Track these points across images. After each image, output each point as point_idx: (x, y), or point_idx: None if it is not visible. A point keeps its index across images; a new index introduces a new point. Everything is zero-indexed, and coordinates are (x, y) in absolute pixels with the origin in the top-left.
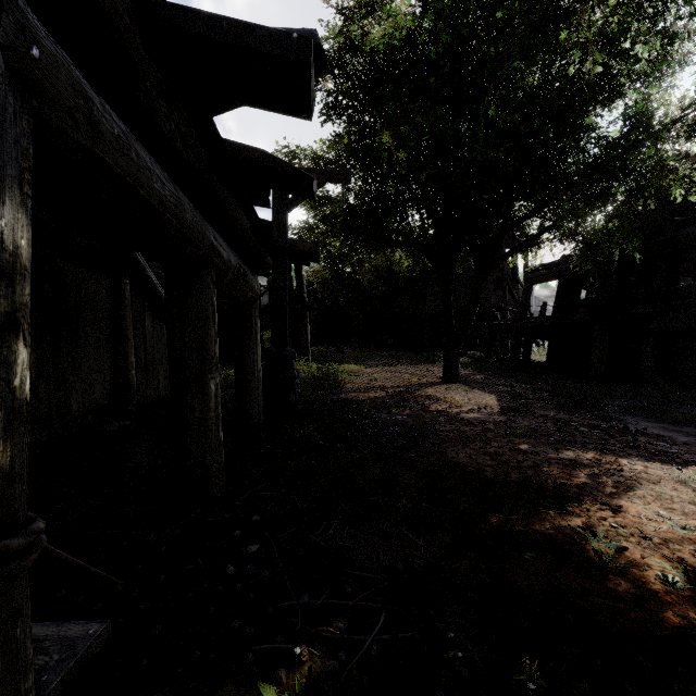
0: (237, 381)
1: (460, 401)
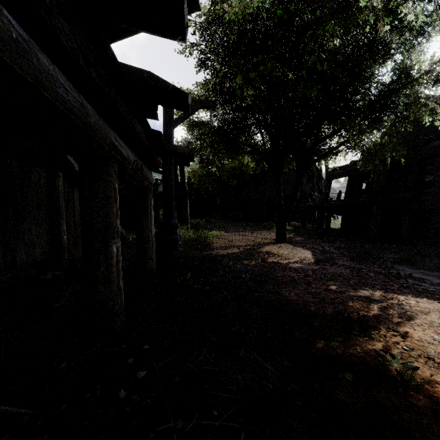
0: (137, 243)
1: (288, 255)
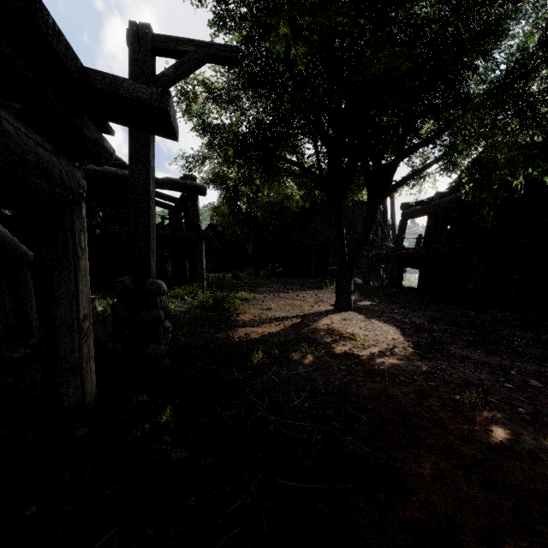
0: (40, 337)
1: (364, 337)
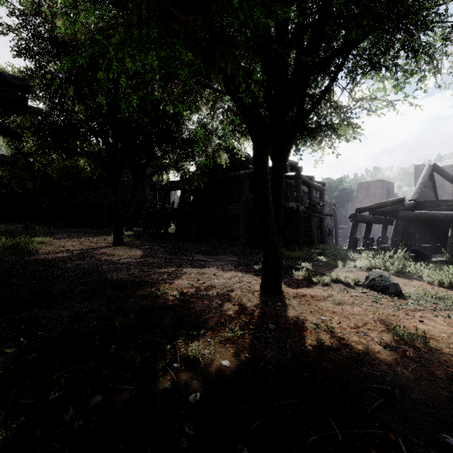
0: None
1: (121, 254)
